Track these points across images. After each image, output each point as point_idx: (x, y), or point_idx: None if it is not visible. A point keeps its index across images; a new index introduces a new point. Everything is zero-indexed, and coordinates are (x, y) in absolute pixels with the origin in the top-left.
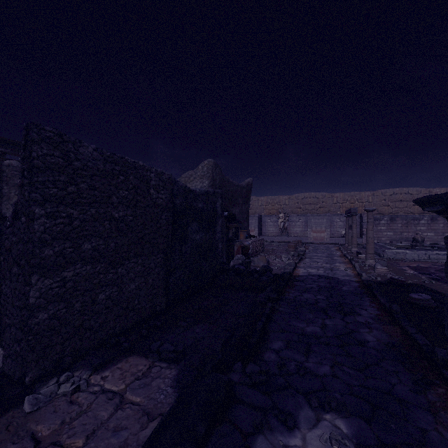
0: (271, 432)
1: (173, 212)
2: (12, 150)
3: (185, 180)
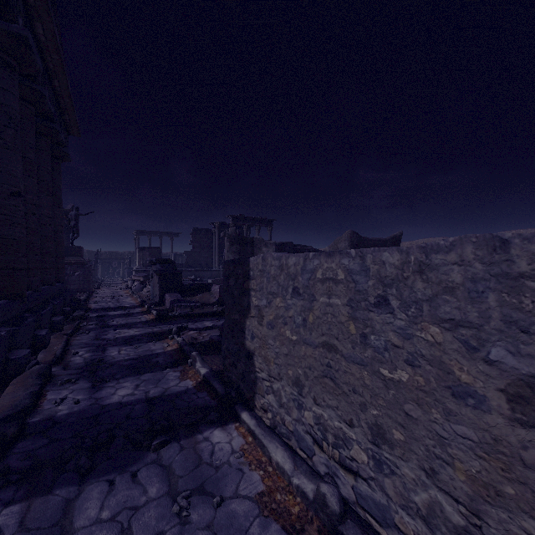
0: None
1: None
2: (252, 223)
3: (336, 242)
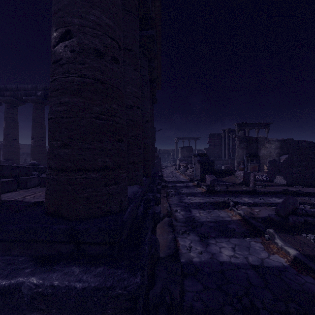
0: None
1: None
2: (252, 127)
3: None
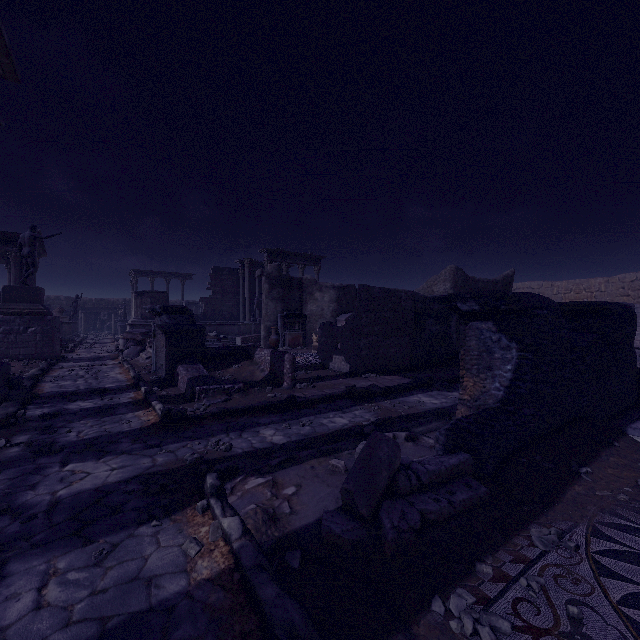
0: (441, 391)
1: (415, 313)
2: (294, 260)
3: (431, 283)
